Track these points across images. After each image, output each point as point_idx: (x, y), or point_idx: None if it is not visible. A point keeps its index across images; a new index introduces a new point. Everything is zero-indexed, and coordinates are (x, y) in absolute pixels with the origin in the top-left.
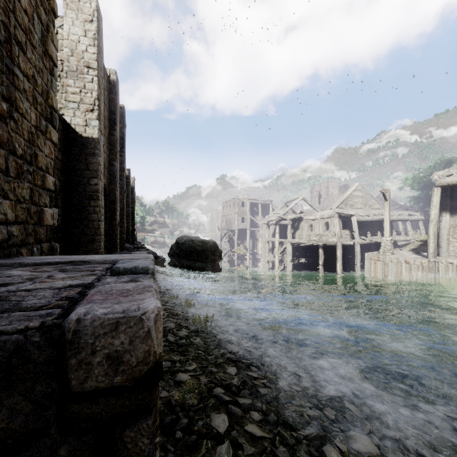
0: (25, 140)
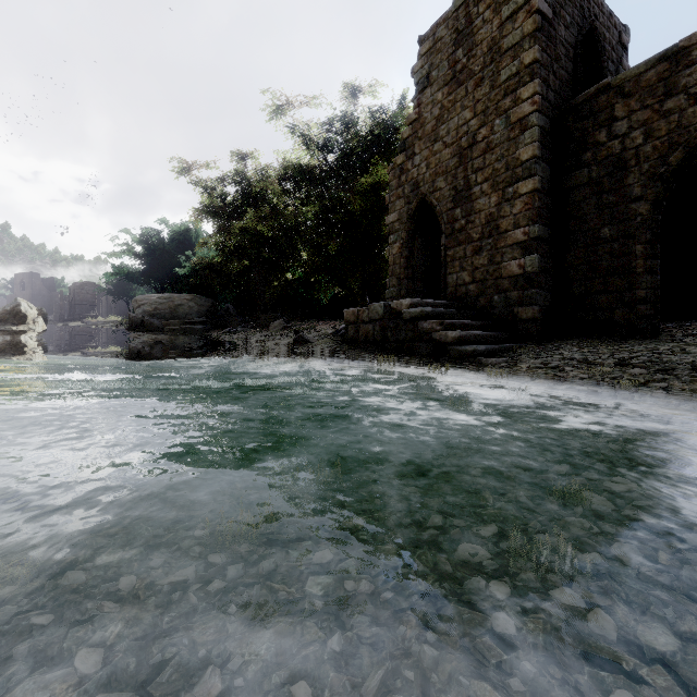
0: (483, 225)
